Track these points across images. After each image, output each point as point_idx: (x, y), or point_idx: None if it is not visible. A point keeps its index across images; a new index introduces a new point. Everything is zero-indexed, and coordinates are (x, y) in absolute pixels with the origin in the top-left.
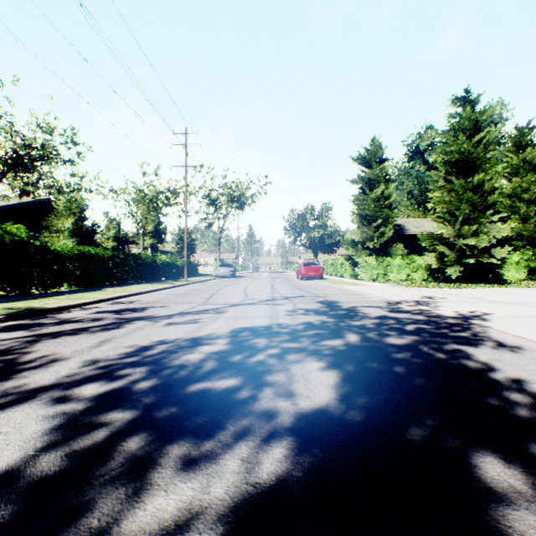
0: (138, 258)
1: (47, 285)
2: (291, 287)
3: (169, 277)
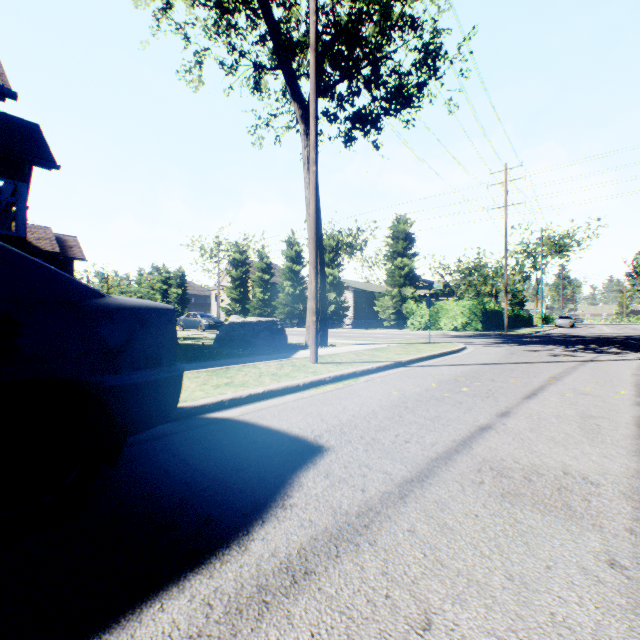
0: (514, 314)
1: (502, 326)
2: (637, 331)
3: (522, 326)
